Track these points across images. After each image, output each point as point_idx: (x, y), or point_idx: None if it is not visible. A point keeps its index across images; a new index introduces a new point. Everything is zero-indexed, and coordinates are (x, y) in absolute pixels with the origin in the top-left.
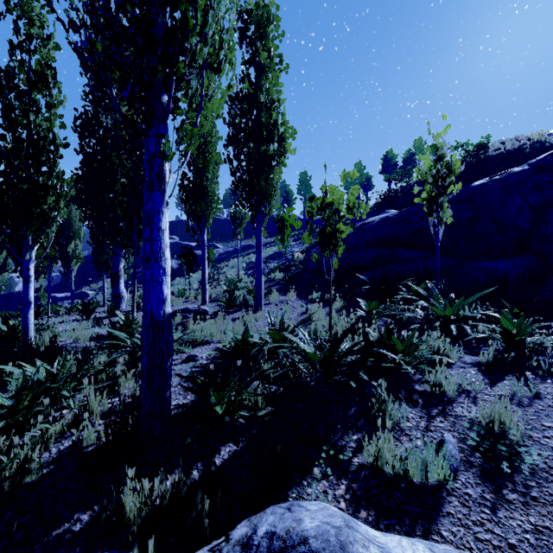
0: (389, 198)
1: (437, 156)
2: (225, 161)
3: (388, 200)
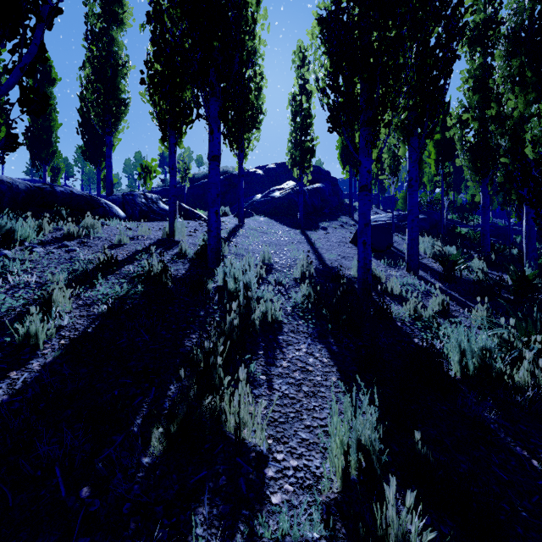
0: (166, 181)
1: (184, 162)
2: (78, 133)
3: (166, 183)
